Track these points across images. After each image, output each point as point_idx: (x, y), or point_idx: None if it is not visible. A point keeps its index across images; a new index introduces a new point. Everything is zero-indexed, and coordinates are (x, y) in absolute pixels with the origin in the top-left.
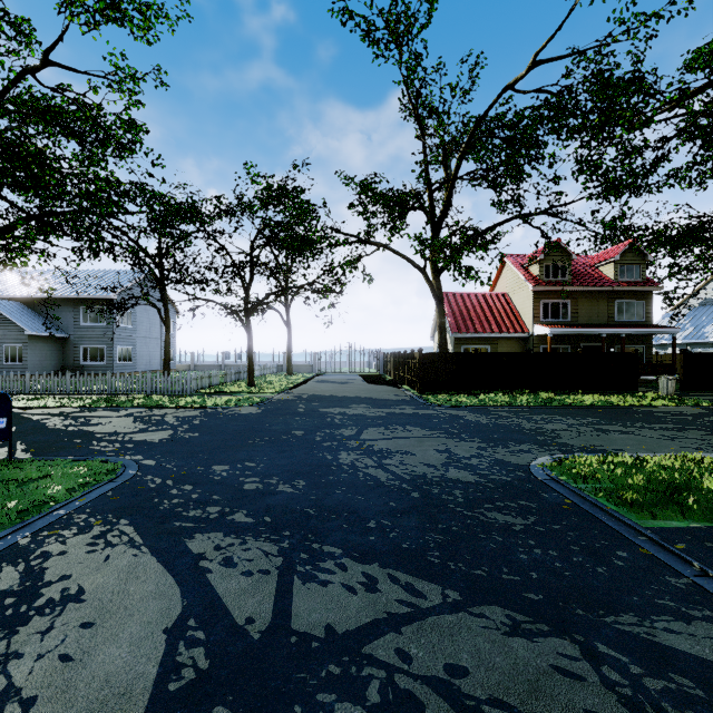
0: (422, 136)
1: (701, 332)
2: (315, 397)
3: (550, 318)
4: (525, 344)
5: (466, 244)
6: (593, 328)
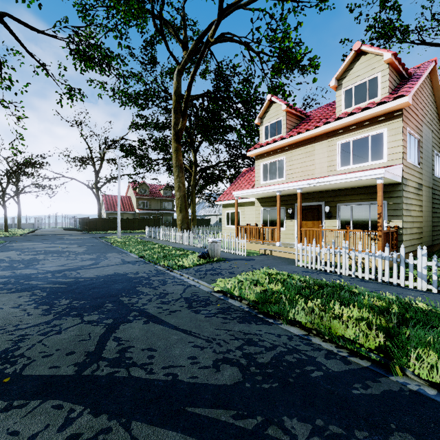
0: (89, 147)
1: (198, 212)
2: (44, 234)
3: (142, 207)
4: (134, 215)
5: (108, 181)
6: (153, 211)
